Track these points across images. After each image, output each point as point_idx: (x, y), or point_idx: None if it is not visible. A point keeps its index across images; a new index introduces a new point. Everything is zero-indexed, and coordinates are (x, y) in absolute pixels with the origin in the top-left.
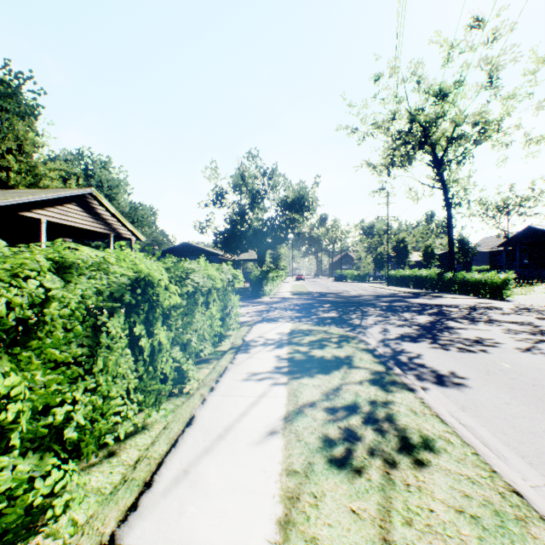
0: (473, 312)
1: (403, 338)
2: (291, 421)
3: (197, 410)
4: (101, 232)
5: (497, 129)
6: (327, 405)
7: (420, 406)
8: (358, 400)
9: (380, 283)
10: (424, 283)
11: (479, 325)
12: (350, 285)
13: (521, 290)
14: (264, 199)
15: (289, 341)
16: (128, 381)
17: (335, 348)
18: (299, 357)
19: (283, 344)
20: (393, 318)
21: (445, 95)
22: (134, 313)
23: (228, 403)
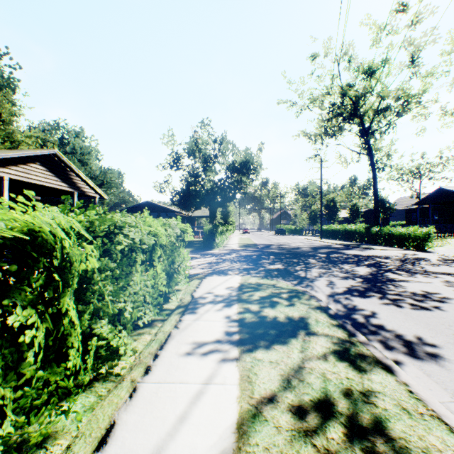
0: (406, 263)
1: (351, 292)
2: (247, 435)
3: (121, 412)
4: (65, 190)
5: (419, 101)
6: (291, 399)
7: (410, 399)
8: (329, 389)
9: (314, 236)
10: (353, 236)
11: (418, 277)
12: (289, 238)
13: (438, 242)
14: (215, 163)
15: (238, 297)
16: (1, 392)
17: (287, 306)
18: (250, 318)
19: (233, 301)
20: (335, 269)
21: (373, 72)
22: (17, 288)
23: (164, 396)
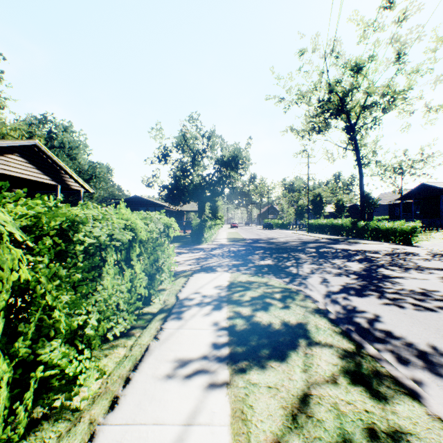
0: (396, 258)
1: (348, 291)
2: None
3: None
4: (48, 183)
5: (405, 97)
6: None
7: None
8: (347, 430)
9: (301, 230)
10: (340, 230)
11: (413, 273)
12: (277, 232)
13: (422, 237)
14: (204, 158)
15: (228, 298)
16: None
17: (281, 309)
18: (242, 325)
19: (222, 303)
20: (327, 265)
21: (360, 68)
22: None
23: None
